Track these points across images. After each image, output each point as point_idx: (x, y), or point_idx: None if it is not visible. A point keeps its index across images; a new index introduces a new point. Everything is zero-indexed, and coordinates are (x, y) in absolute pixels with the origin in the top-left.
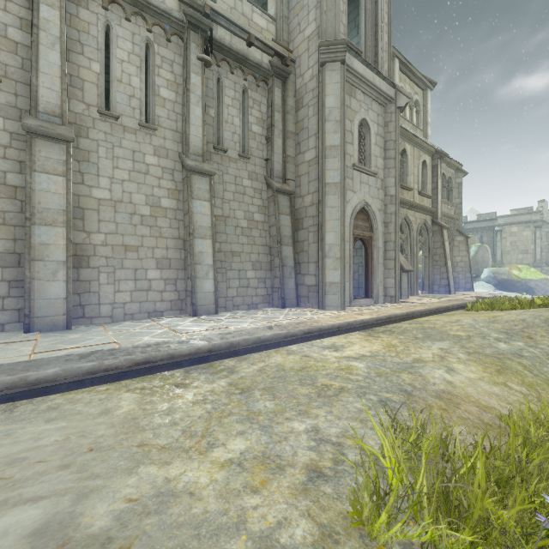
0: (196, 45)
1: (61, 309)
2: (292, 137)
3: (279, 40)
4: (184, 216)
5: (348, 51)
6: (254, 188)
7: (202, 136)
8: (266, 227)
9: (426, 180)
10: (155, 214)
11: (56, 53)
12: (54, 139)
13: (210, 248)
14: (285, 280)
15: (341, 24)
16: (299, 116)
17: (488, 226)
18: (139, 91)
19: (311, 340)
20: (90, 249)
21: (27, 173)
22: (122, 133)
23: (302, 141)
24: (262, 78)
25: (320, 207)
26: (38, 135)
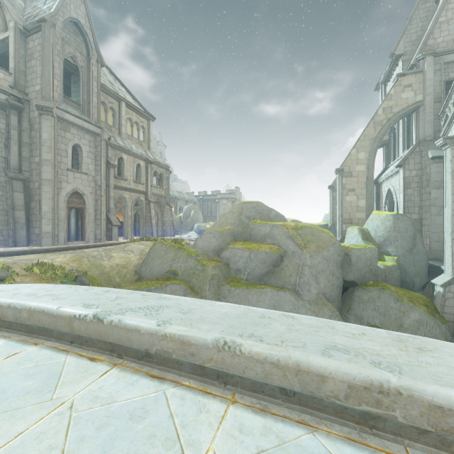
0: None
1: None
2: (27, 146)
3: (17, 84)
4: None
5: (60, 109)
6: None
7: None
8: (4, 199)
9: (141, 175)
10: None
11: None
12: None
13: None
14: (17, 231)
15: (57, 93)
16: (32, 134)
17: (214, 198)
18: None
19: (5, 257)
20: None
21: None
22: None
23: (33, 150)
24: (0, 107)
25: (39, 191)
26: None
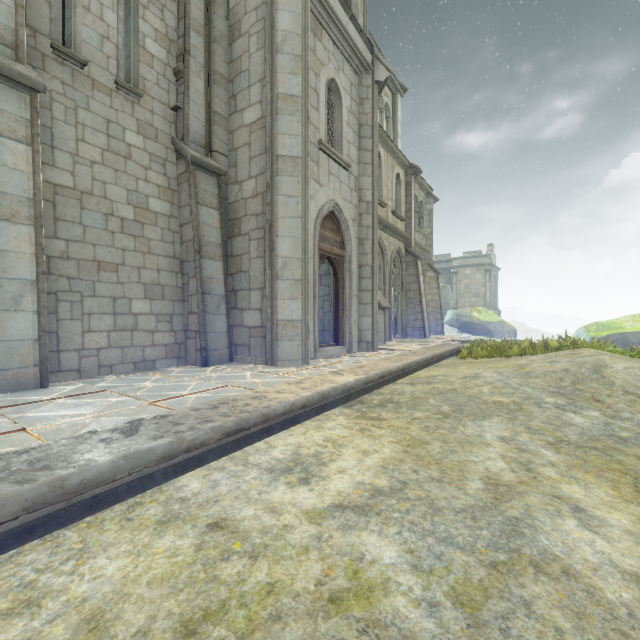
0: None
1: None
2: (222, 84)
3: None
4: None
5: None
6: (150, 152)
7: (13, 5)
8: (174, 226)
9: (400, 199)
10: None
11: None
12: None
13: (29, 244)
14: (208, 317)
15: None
16: (235, 51)
17: (445, 267)
18: None
19: (245, 446)
20: None
21: None
22: None
23: (239, 93)
24: None
25: (268, 195)
26: None
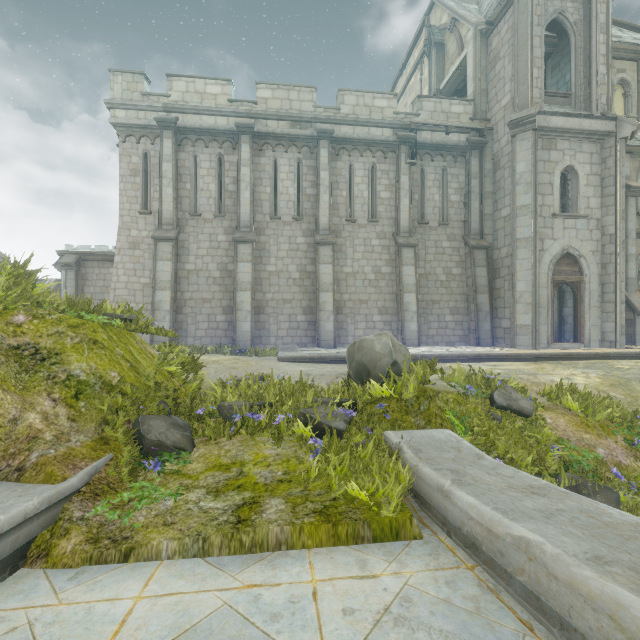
0: (405, 154)
1: (331, 337)
2: (489, 197)
3: (477, 113)
4: (396, 277)
5: (543, 113)
6: (452, 247)
7: (408, 218)
8: (463, 279)
9: None
10: (377, 278)
11: (327, 195)
12: (327, 244)
13: (414, 299)
14: (479, 323)
15: (536, 90)
16: (496, 177)
17: None
18: (368, 199)
19: (481, 362)
20: (342, 303)
21: (316, 265)
22: (358, 229)
23: (499, 200)
24: (459, 154)
25: (511, 259)
26: (320, 244)
